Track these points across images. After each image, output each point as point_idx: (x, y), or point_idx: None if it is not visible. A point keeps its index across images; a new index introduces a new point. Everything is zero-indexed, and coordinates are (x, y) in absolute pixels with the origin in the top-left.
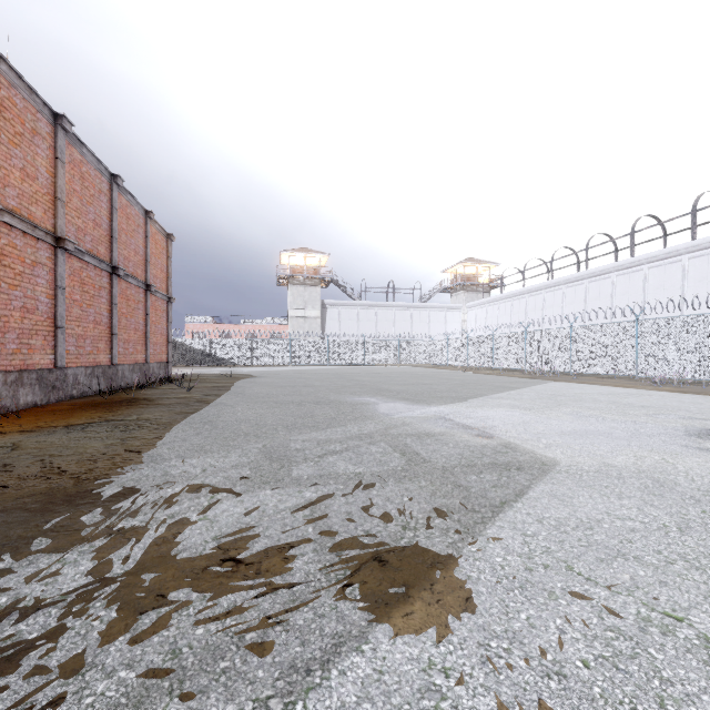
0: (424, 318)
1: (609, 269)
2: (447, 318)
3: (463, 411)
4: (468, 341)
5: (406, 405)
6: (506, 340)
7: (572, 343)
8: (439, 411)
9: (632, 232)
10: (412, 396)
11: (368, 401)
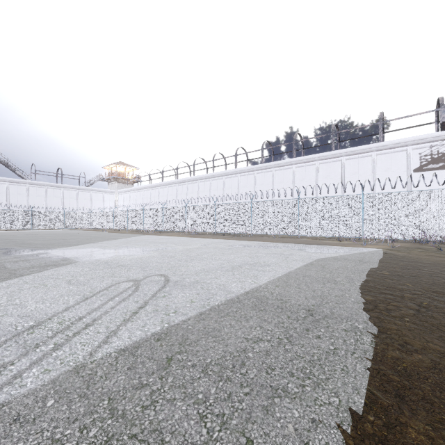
0: (87, 197)
1: (186, 180)
2: (105, 198)
3: (66, 250)
4: (114, 213)
5: (31, 250)
6: (134, 213)
7: (164, 216)
8: (51, 251)
9: (194, 164)
10: (43, 245)
11: (3, 249)
